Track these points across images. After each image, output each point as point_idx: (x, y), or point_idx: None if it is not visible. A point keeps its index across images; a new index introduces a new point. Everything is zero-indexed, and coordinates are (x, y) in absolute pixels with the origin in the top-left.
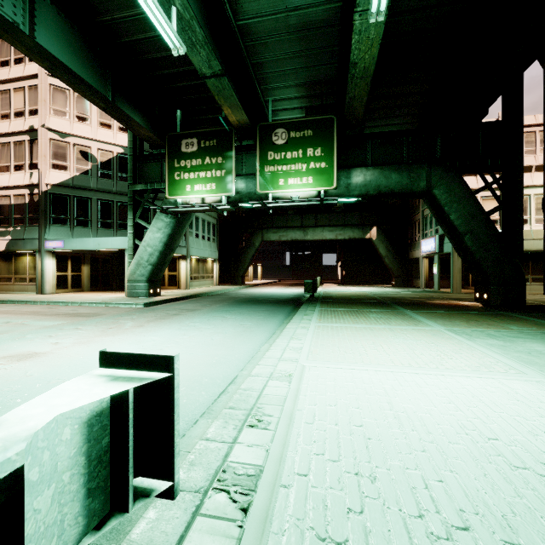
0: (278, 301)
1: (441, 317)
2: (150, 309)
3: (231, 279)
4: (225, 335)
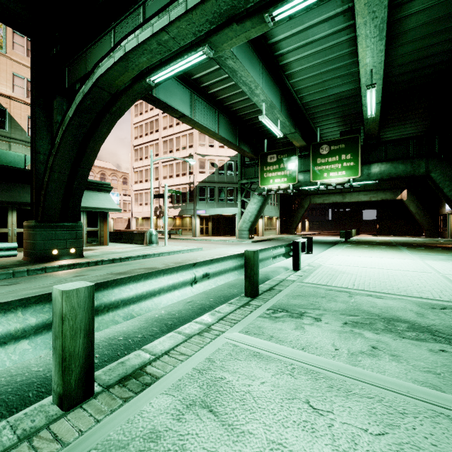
0: (323, 243)
1: (418, 250)
2: (257, 243)
3: (287, 231)
4: None
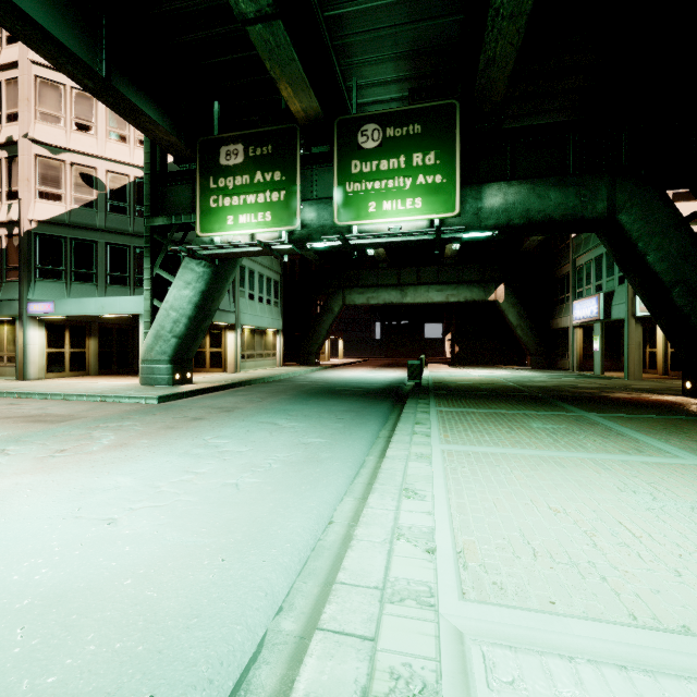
0: (367, 393)
1: (665, 429)
2: (163, 407)
3: (300, 358)
4: (266, 471)
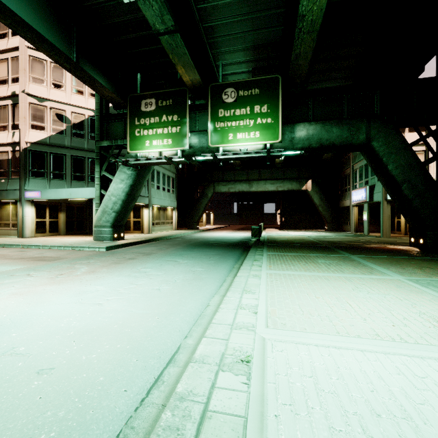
0: (228, 245)
1: (390, 263)
2: (110, 253)
3: (187, 225)
4: (173, 283)
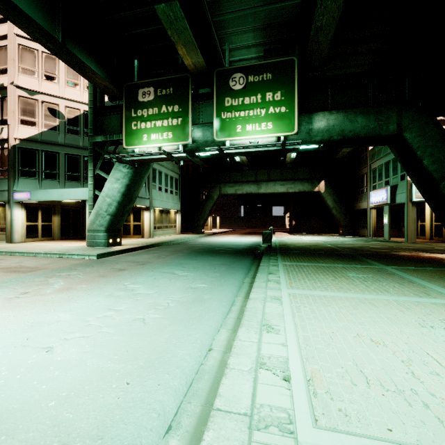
0: (236, 252)
1: (441, 278)
2: (99, 261)
3: (192, 228)
4: (165, 309)
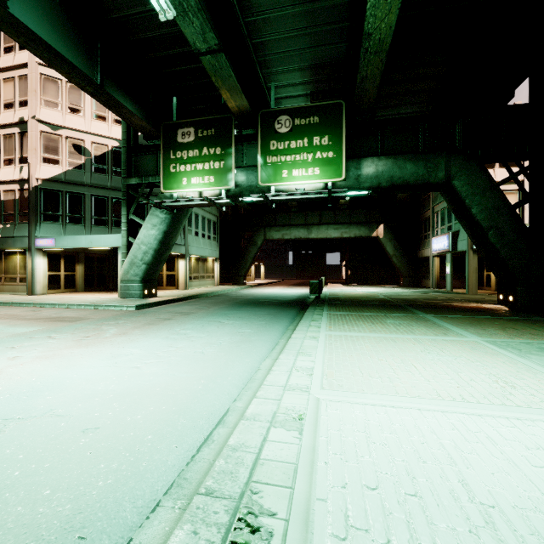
0: (282, 303)
1: (470, 323)
2: (141, 312)
3: (232, 279)
4: (219, 346)
